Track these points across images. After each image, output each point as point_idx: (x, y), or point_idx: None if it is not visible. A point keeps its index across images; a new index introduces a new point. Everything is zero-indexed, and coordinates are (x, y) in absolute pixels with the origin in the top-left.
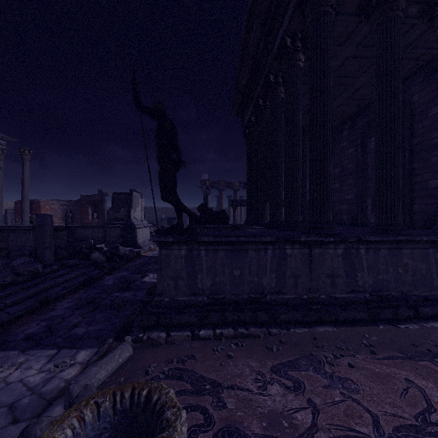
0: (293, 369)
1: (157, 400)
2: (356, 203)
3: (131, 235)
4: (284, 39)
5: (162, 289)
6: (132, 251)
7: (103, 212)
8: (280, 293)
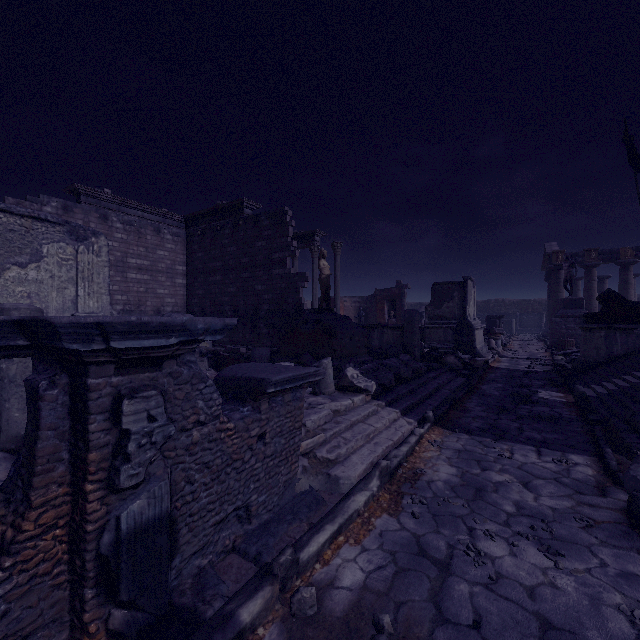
0: None
1: None
2: None
3: (466, 339)
4: None
5: None
6: (473, 360)
7: (402, 309)
8: None
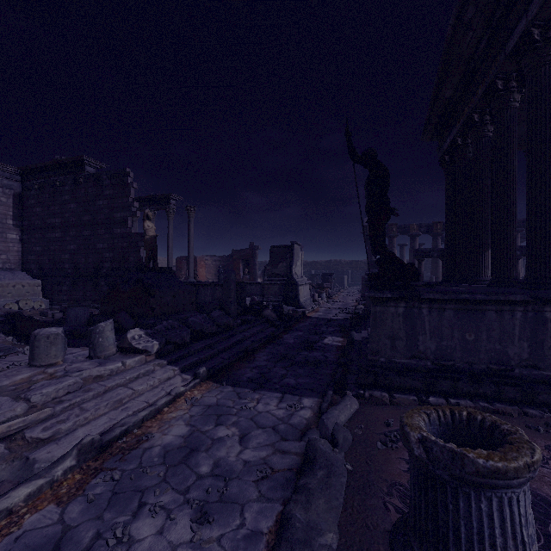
0: None
1: (482, 419)
2: None
3: (292, 293)
4: (528, 32)
5: (377, 348)
6: (295, 311)
7: (254, 268)
8: (536, 367)
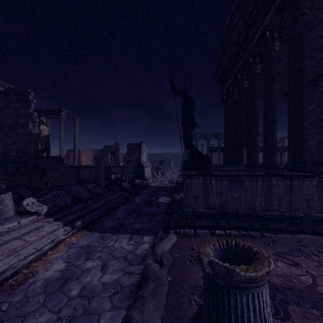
0: (289, 255)
1: (243, 245)
2: (317, 148)
3: (140, 172)
4: (264, 32)
5: (187, 203)
6: (142, 182)
7: (118, 156)
8: (268, 210)
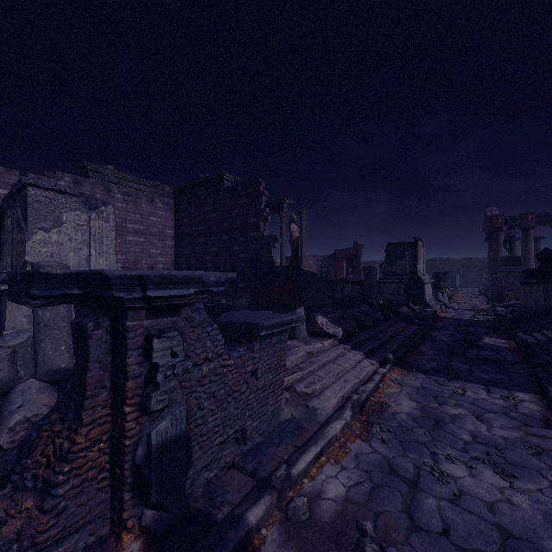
0: None
1: None
2: None
3: (417, 292)
4: None
5: None
6: (423, 310)
7: (359, 266)
8: None
